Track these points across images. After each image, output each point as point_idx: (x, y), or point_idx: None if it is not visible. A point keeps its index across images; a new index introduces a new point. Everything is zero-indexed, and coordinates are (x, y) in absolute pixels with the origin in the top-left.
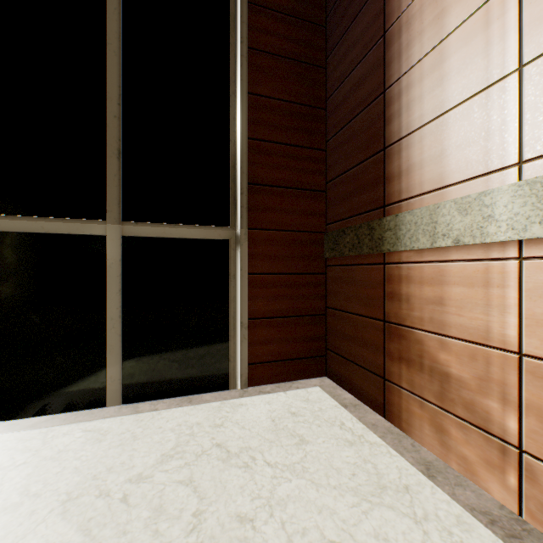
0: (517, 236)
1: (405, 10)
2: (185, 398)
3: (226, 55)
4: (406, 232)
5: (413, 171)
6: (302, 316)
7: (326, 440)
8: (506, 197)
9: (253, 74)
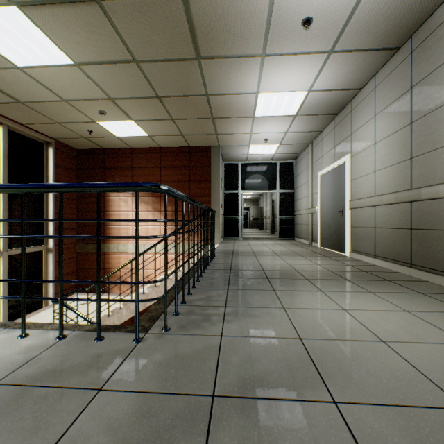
0: (132, 251)
1: (111, 197)
2: (37, 311)
3: (43, 179)
4: (112, 248)
5: (113, 234)
6: (71, 273)
7: None
8: (131, 245)
9: None
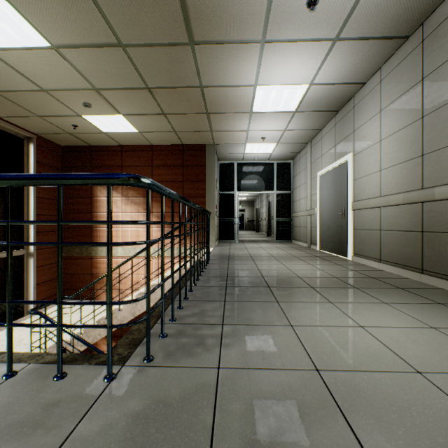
0: (122, 255)
1: (99, 197)
2: (15, 321)
3: None
4: (100, 252)
5: (101, 237)
6: (55, 279)
7: (82, 307)
8: (120, 249)
9: (38, 189)
